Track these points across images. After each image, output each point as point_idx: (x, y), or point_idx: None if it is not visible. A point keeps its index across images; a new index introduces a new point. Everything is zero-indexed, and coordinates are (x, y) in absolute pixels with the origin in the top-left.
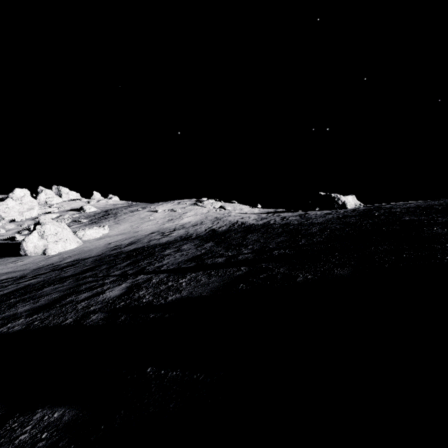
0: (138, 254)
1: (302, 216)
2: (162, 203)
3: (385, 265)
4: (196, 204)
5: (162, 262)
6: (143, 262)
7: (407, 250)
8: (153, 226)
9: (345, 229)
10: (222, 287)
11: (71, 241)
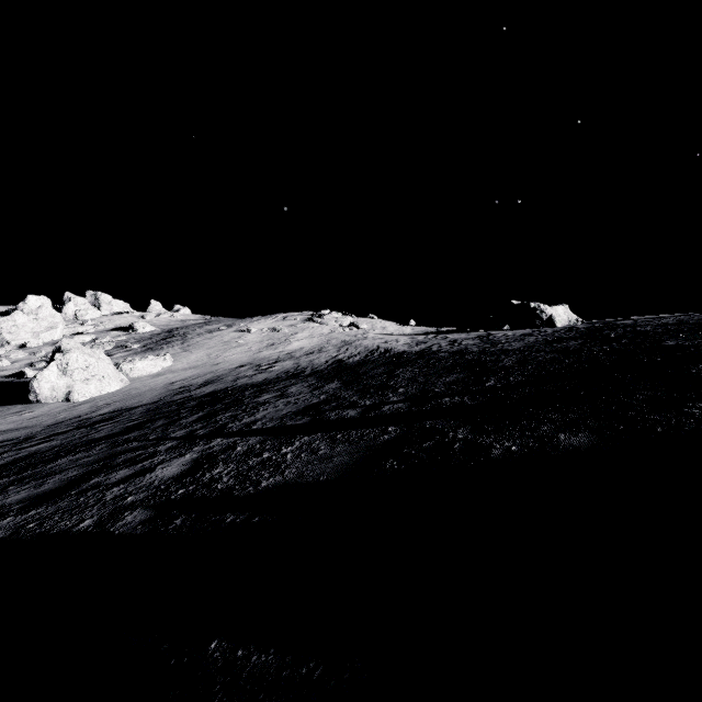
0: (217, 401)
1: (484, 339)
2: (257, 318)
3: (656, 429)
4: (312, 319)
5: (255, 416)
6: (224, 416)
7: (691, 400)
8: (243, 355)
9: (563, 360)
10: (357, 464)
11: (111, 380)
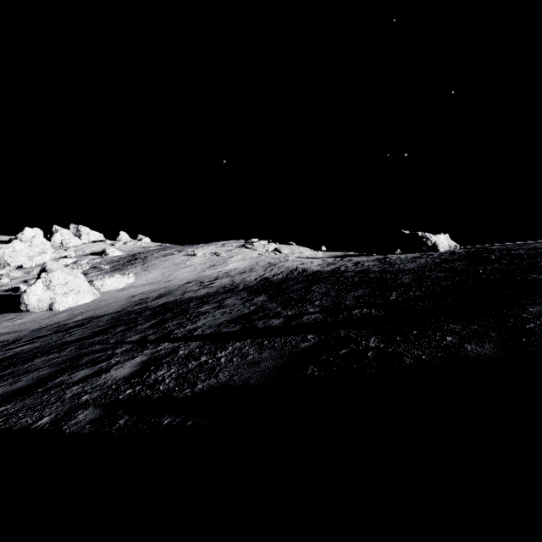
0: (168, 311)
1: (382, 261)
2: (202, 245)
3: None
4: (244, 246)
5: (197, 324)
6: (172, 323)
7: None
8: (190, 274)
9: (454, 278)
10: (281, 369)
11: (86, 293)
